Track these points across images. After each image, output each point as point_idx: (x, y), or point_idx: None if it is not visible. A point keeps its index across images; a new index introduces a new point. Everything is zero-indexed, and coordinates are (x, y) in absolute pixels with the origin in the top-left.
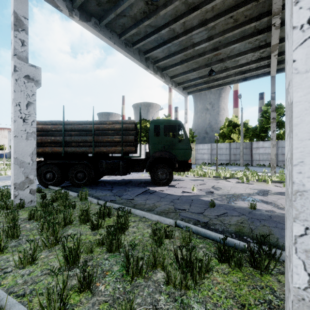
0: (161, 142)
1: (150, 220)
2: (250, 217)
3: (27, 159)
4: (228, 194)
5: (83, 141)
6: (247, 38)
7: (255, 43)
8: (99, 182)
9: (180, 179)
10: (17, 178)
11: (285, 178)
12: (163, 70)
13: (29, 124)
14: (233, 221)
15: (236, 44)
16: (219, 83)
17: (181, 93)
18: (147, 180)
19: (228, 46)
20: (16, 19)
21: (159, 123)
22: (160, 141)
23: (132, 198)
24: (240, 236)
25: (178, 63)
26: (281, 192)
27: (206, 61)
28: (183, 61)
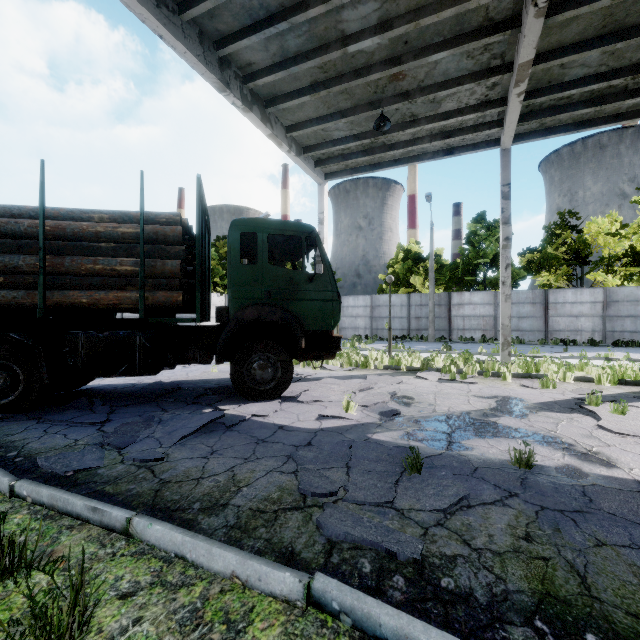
0: (261, 279)
1: (203, 574)
2: (537, 506)
3: None
4: (437, 418)
5: (5, 269)
6: (468, 41)
7: (481, 59)
8: (78, 396)
9: (310, 378)
10: None
11: (532, 368)
12: (269, 105)
13: None
14: (500, 534)
15: (443, 53)
16: (396, 156)
17: (311, 172)
18: (226, 382)
19: (425, 55)
20: None
21: (255, 228)
22: (258, 277)
23: (160, 456)
24: (571, 633)
25: (306, 89)
26: (546, 402)
27: (370, 93)
28: (317, 86)
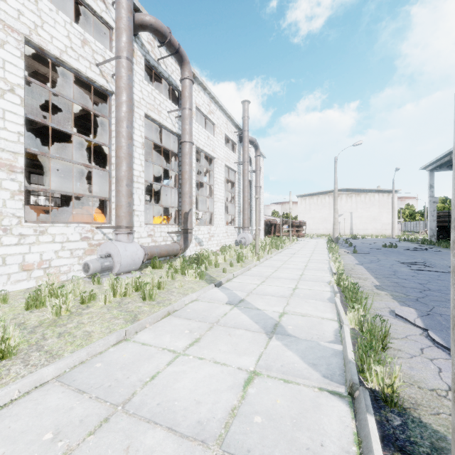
0: None
1: None
2: None
3: (433, 228)
4: None
5: None
6: None
7: None
8: None
9: None
10: (430, 234)
11: None
12: None
13: (434, 217)
14: None
15: None
16: None
17: None
18: None
19: None
20: (430, 186)
21: None
22: None
23: None
24: None
25: None
26: None
27: None
28: None
